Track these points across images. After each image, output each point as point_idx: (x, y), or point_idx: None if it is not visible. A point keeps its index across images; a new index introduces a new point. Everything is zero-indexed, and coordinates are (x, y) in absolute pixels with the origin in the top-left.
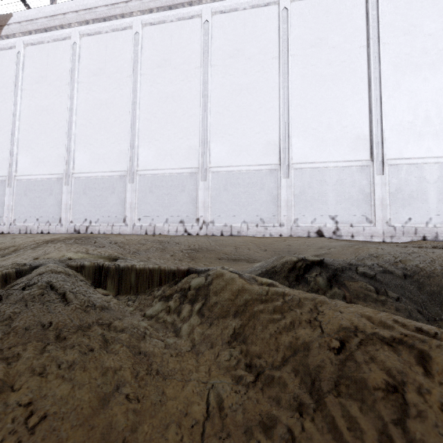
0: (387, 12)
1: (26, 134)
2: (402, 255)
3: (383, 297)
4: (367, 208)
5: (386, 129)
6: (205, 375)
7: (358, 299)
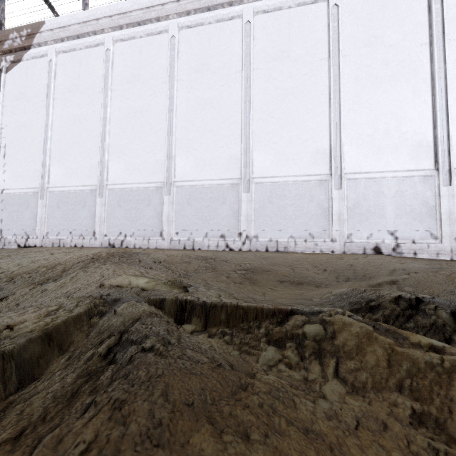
0: (453, 4)
1: (58, 144)
2: None
3: None
4: (431, 222)
5: (453, 134)
6: None
7: None
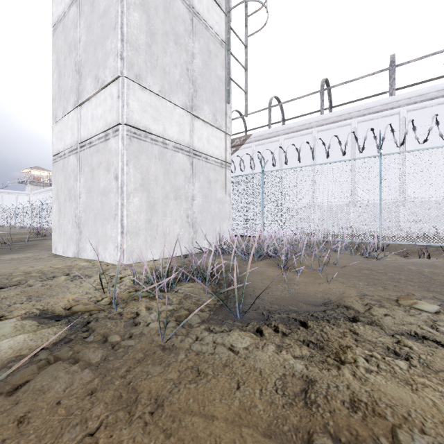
0: None
1: None
2: None
3: None
4: None
5: None
6: None
7: None
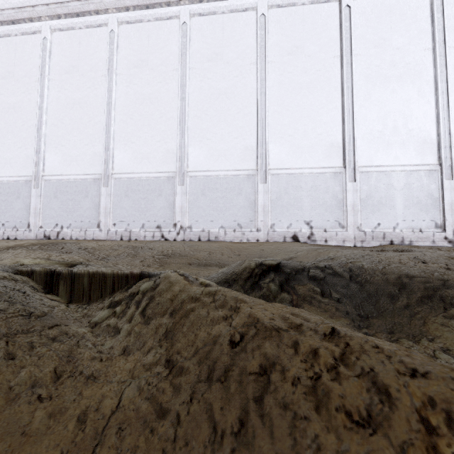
0: (360, 24)
1: None
2: (356, 258)
3: (327, 297)
4: (339, 213)
5: (358, 137)
6: (129, 372)
7: (304, 299)
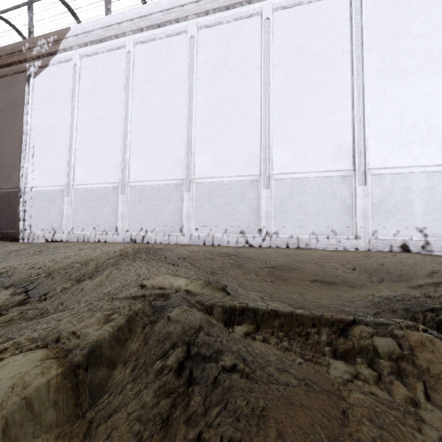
0: None
1: (83, 144)
2: None
3: None
4: None
5: None
6: None
7: None
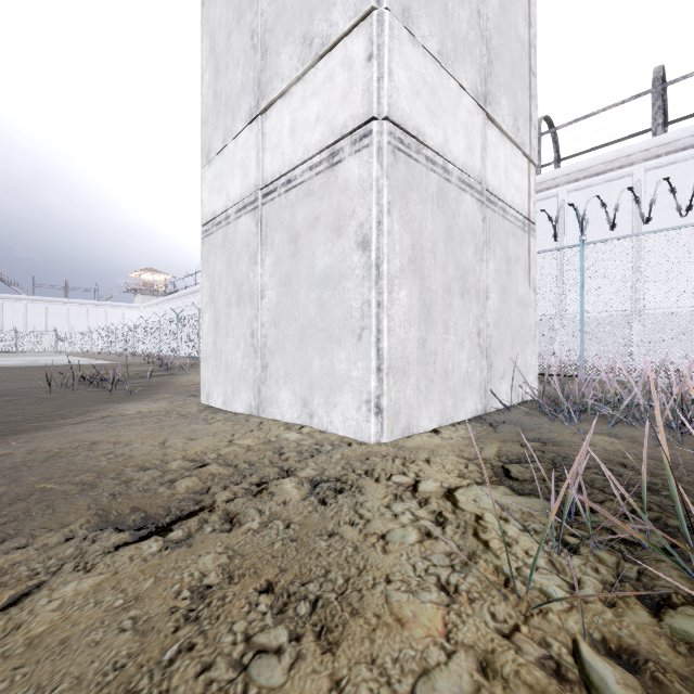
0: None
1: None
2: None
3: None
4: None
5: None
6: None
7: None
